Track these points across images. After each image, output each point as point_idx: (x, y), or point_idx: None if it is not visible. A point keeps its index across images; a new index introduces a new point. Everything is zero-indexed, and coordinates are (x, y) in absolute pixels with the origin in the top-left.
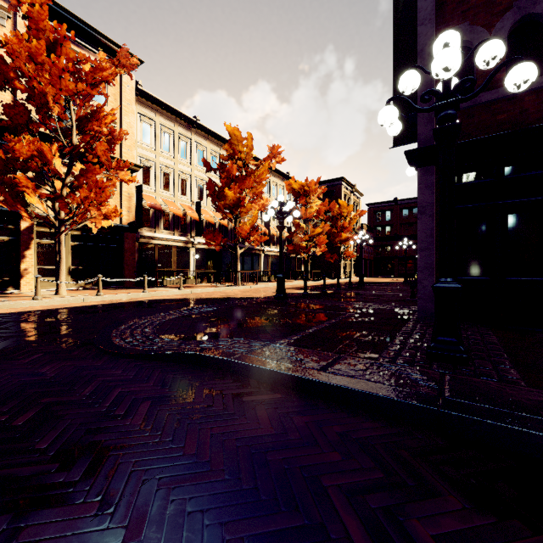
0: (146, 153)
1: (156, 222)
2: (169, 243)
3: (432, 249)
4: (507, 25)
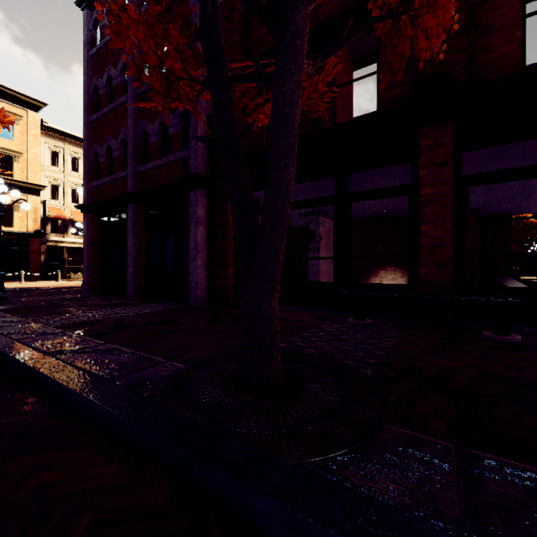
0: (54, 174)
1: (64, 229)
2: (78, 245)
3: (86, 257)
4: (105, 148)
